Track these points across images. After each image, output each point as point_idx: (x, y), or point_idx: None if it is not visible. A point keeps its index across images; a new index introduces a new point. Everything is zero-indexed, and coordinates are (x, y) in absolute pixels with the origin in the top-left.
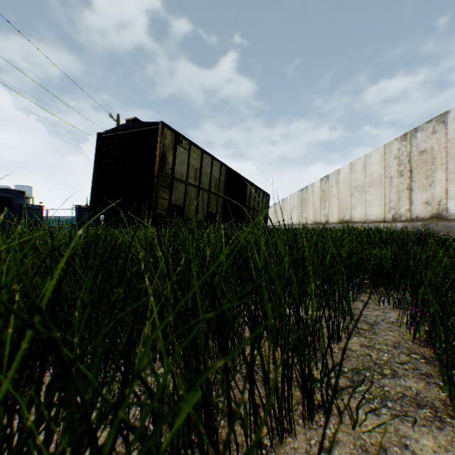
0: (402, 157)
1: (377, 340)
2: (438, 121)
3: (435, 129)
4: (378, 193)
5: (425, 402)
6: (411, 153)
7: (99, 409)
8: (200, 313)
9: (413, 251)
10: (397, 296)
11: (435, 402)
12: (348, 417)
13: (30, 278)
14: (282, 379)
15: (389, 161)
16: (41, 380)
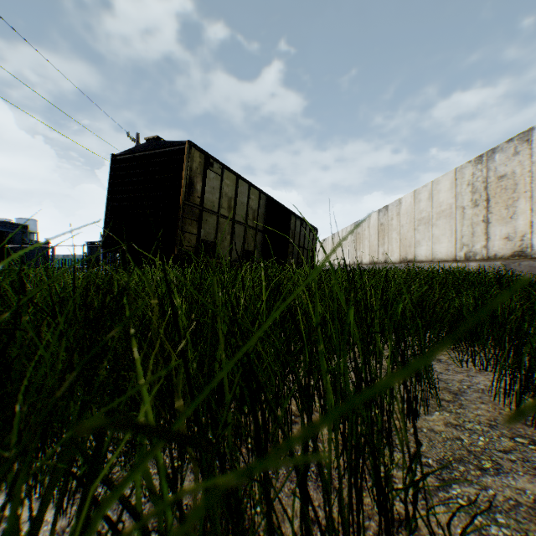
0: (476, 183)
1: (466, 417)
2: (521, 139)
3: (517, 150)
4: (448, 227)
5: None
6: (488, 178)
7: None
8: (227, 396)
9: None
10: (484, 355)
11: None
12: None
13: None
14: (349, 491)
15: (462, 188)
16: None
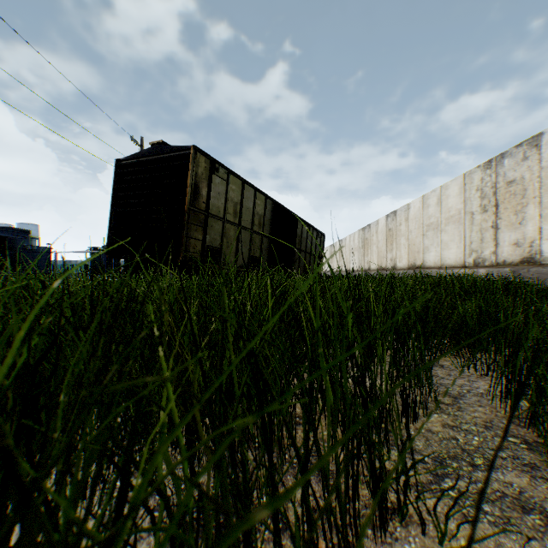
0: (485, 189)
1: (463, 419)
2: (530, 144)
3: (526, 155)
4: (457, 233)
5: (532, 504)
6: (497, 183)
7: (81, 547)
8: (237, 392)
9: (503, 303)
10: (485, 361)
11: (545, 505)
12: (433, 526)
13: (2, 346)
14: (346, 478)
15: (470, 193)
16: (8, 494)
